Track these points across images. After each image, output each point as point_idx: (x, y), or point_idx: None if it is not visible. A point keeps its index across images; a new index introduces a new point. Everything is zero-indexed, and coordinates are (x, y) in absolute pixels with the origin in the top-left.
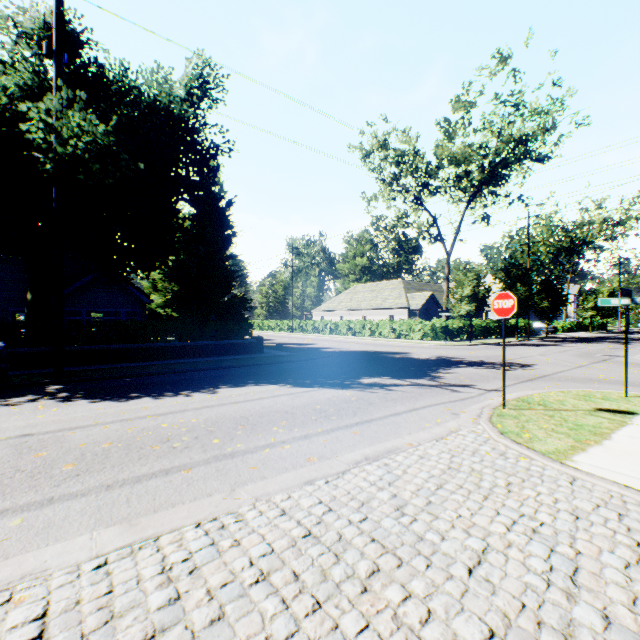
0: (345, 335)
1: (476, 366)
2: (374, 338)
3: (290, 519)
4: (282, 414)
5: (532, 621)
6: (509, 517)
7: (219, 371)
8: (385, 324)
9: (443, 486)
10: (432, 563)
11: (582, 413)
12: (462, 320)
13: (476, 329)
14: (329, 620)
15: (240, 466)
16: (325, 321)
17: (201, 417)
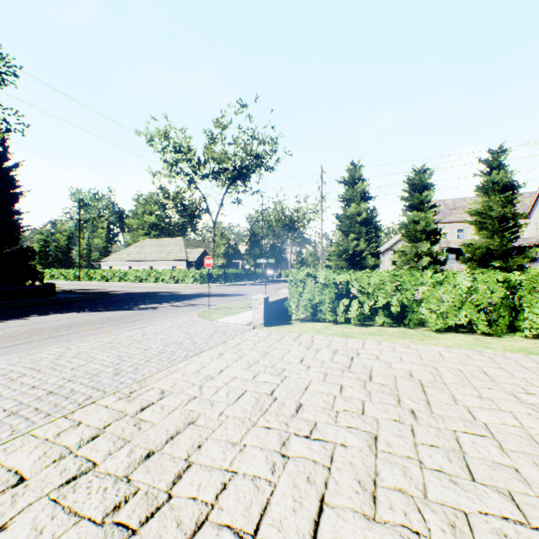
0: (134, 282)
1: (216, 296)
2: (158, 283)
3: (100, 342)
4: (86, 322)
5: (173, 343)
6: (182, 332)
7: (18, 309)
8: (167, 272)
9: (165, 330)
10: (151, 340)
11: (240, 308)
12: (222, 269)
13: (232, 275)
14: (116, 349)
15: (69, 337)
16: (114, 270)
17: (27, 328)
